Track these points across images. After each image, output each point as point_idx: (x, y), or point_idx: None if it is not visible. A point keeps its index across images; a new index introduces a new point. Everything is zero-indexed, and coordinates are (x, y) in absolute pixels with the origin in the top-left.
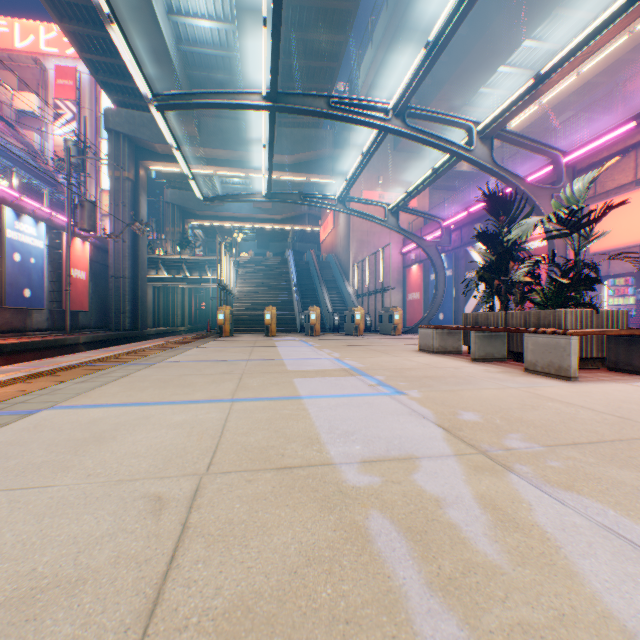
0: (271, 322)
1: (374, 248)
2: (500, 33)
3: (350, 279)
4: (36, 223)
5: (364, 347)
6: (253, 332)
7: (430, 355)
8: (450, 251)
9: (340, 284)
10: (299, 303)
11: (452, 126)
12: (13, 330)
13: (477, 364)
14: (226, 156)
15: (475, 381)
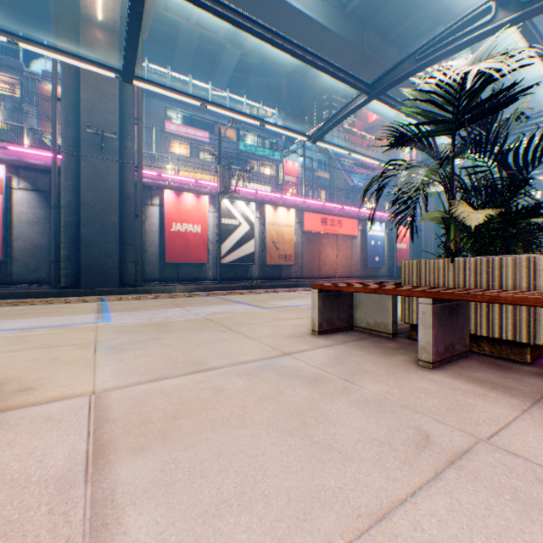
0: None
1: None
2: None
3: None
4: (379, 224)
5: None
6: None
7: None
8: None
9: None
10: None
11: None
12: (371, 276)
13: None
14: None
15: None
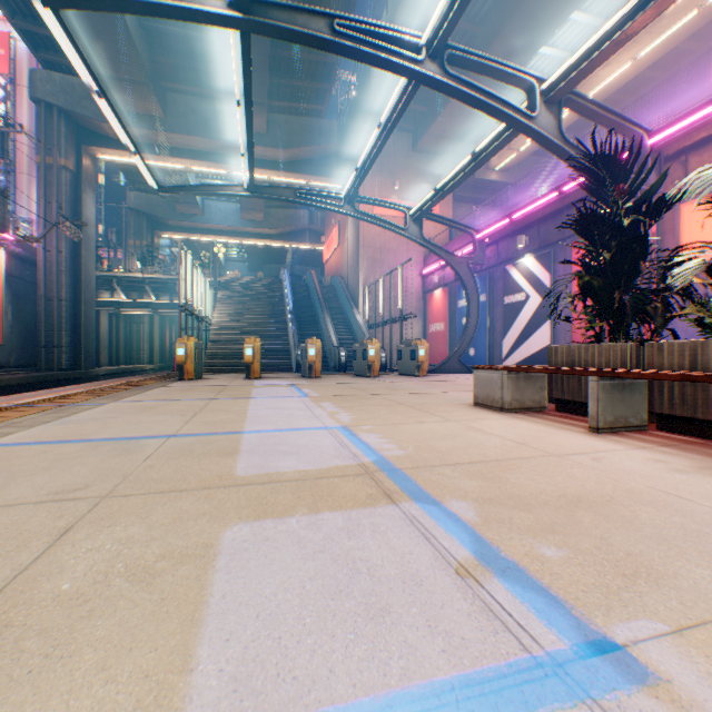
0: (254, 359)
1: (389, 268)
2: None
3: (360, 306)
4: None
5: (386, 398)
6: (234, 372)
7: (502, 416)
8: (483, 271)
9: (347, 312)
10: (295, 335)
11: (507, 82)
12: None
13: (614, 441)
14: (202, 146)
15: None
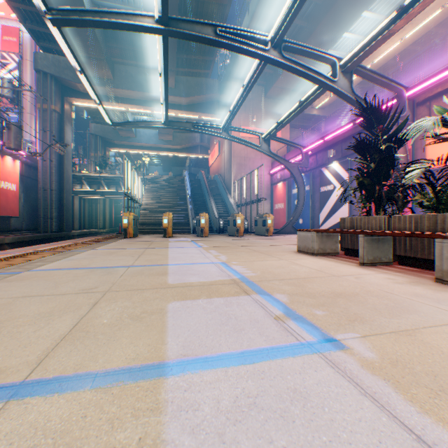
0: (168, 225)
1: (249, 170)
2: (348, 1)
3: (232, 193)
4: None
5: (247, 248)
6: (155, 233)
7: (312, 257)
8: (308, 171)
9: (224, 197)
10: (192, 211)
11: (319, 61)
12: None
13: (370, 270)
14: (135, 96)
15: (408, 303)
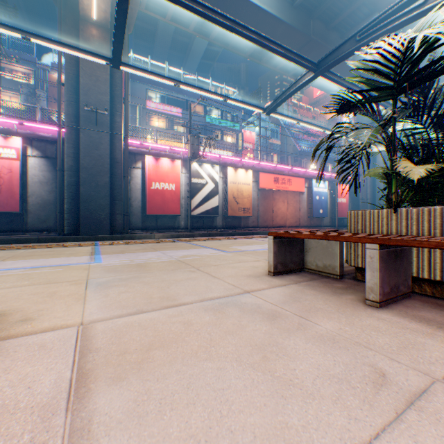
0: None
1: None
2: None
3: None
4: (323, 182)
5: None
6: None
7: None
8: None
9: None
10: None
11: None
12: (316, 226)
13: None
14: None
15: None
